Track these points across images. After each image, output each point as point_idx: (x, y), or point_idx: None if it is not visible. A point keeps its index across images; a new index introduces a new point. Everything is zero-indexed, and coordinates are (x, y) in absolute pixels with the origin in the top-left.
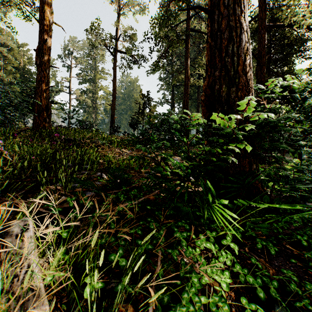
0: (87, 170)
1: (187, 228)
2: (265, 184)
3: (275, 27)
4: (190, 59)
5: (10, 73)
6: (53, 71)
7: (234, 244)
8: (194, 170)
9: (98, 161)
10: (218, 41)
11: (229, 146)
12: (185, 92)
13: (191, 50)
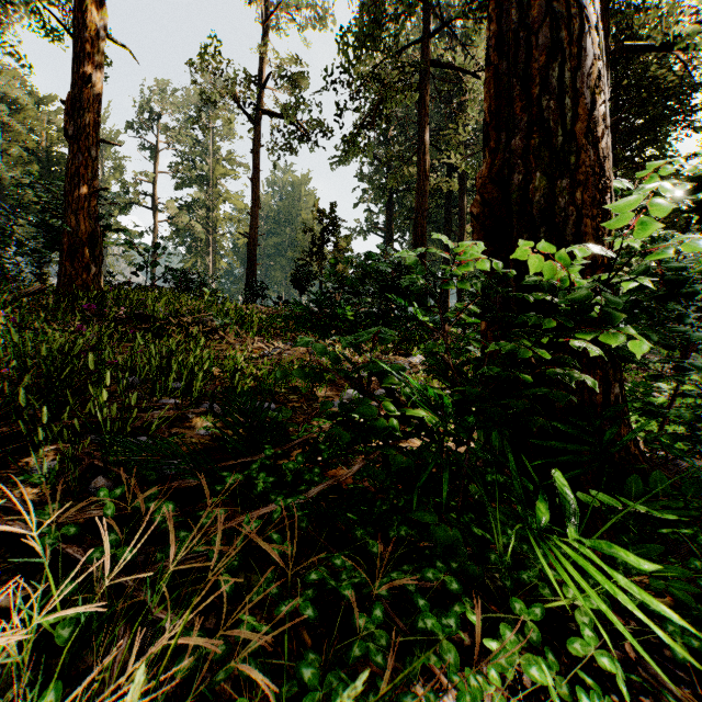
0: (174, 397)
1: (454, 590)
2: (673, 447)
3: (631, 52)
4: (430, 131)
5: (19, 164)
6: (117, 159)
7: (610, 655)
8: (466, 406)
9: (209, 371)
10: (520, 56)
11: (574, 342)
12: (418, 206)
13: (432, 111)
